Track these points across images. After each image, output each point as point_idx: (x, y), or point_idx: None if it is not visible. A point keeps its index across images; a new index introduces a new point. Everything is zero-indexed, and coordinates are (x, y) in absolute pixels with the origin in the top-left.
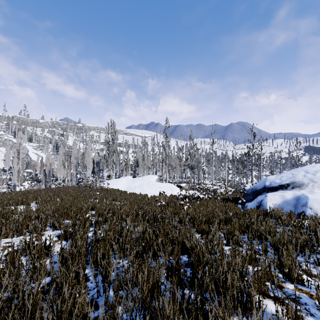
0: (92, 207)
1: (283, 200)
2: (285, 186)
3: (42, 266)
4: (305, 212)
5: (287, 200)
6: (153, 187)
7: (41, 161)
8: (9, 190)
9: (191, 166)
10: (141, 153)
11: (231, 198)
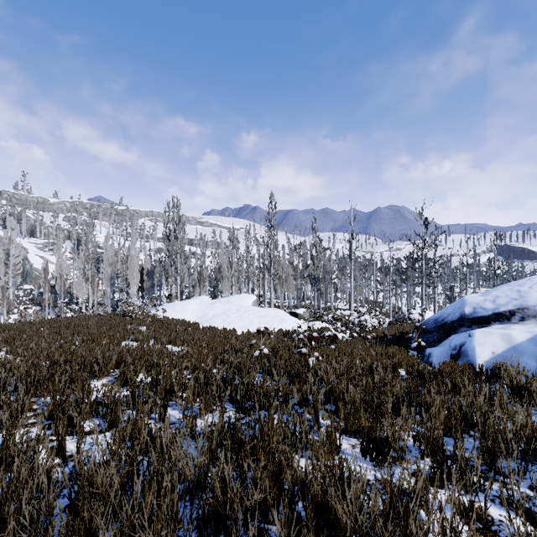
0: (119, 361)
1: (508, 344)
2: (507, 315)
3: None
4: None
5: (518, 345)
6: (248, 316)
7: (45, 270)
8: None
9: (314, 278)
10: (226, 256)
11: (390, 336)
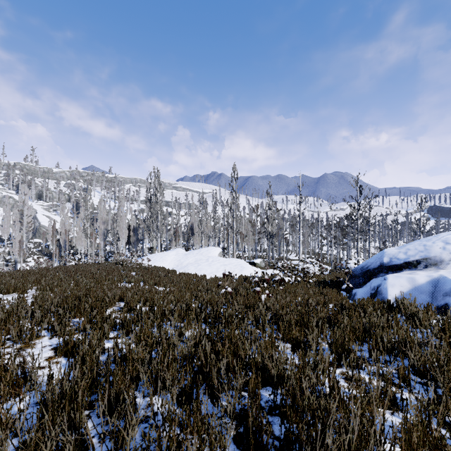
0: (121, 296)
1: (412, 285)
2: (414, 264)
3: None
4: (450, 305)
5: (419, 286)
6: (215, 265)
7: (53, 227)
8: (7, 268)
9: (269, 234)
10: (197, 216)
11: (329, 281)
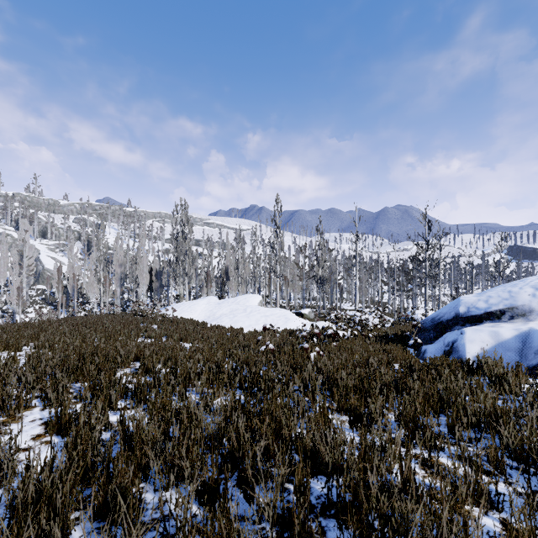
0: (137, 354)
1: (496, 341)
2: (497, 314)
3: None
4: None
5: (505, 342)
6: (254, 316)
7: (58, 271)
8: (3, 320)
9: (319, 278)
10: (233, 257)
11: (392, 336)
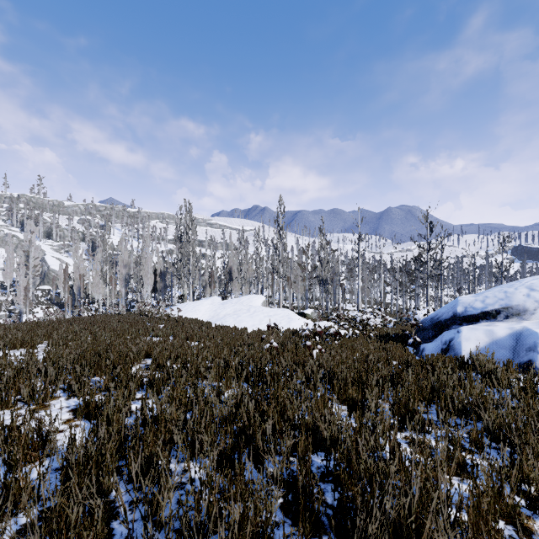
0: (147, 351)
1: (490, 339)
2: (493, 314)
3: (1, 499)
4: (534, 362)
5: (499, 340)
6: (257, 316)
7: (65, 271)
8: (10, 320)
9: (322, 279)
10: (236, 258)
11: (393, 335)
